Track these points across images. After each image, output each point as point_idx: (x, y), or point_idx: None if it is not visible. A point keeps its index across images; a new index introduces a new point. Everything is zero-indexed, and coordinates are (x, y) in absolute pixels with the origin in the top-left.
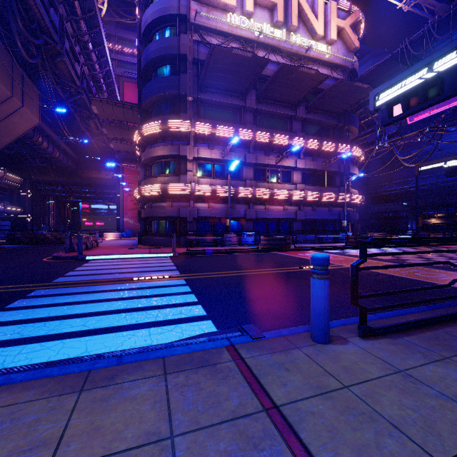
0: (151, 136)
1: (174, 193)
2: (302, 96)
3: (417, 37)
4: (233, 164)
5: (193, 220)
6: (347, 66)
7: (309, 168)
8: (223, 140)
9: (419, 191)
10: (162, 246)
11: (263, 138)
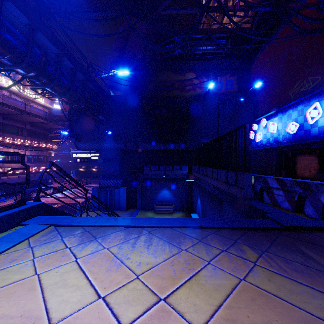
0: None
1: None
2: (31, 121)
3: None
4: None
5: None
6: (51, 108)
7: (32, 154)
8: None
9: None
10: None
11: (8, 141)
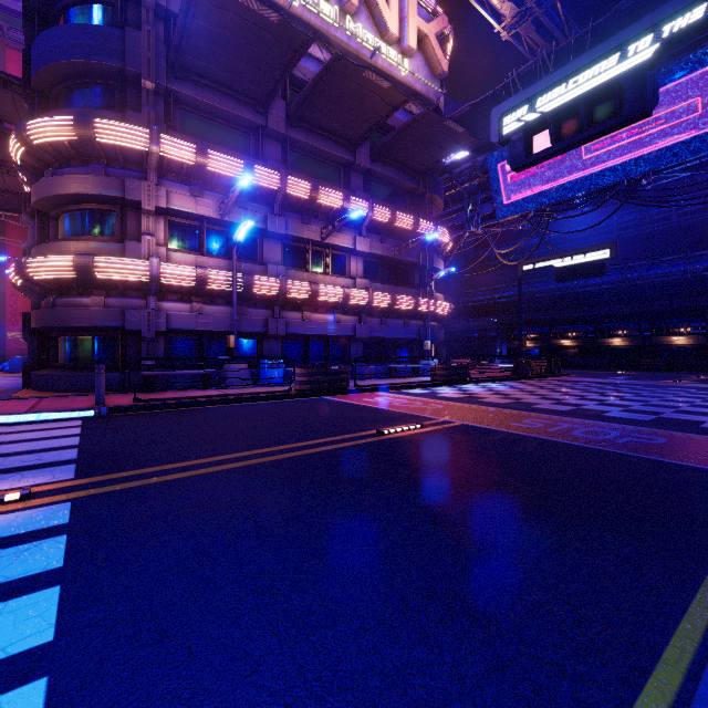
0: (52, 149)
1: (110, 278)
2: (365, 129)
3: (527, 70)
4: (242, 228)
5: (158, 336)
6: (431, 98)
7: (375, 253)
8: (222, 182)
9: (510, 303)
10: (80, 392)
11: (299, 191)
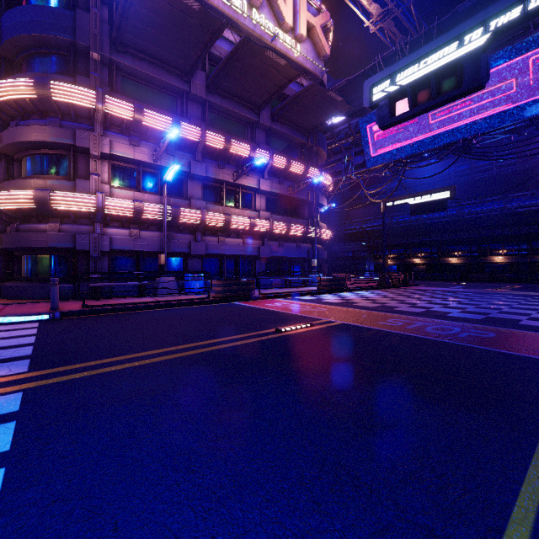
0: (16, 105)
1: (63, 209)
2: (267, 96)
3: (389, 55)
4: (171, 171)
5: (103, 255)
6: (317, 74)
7: (275, 192)
8: (154, 134)
9: (375, 231)
10: (39, 299)
11: (215, 142)
